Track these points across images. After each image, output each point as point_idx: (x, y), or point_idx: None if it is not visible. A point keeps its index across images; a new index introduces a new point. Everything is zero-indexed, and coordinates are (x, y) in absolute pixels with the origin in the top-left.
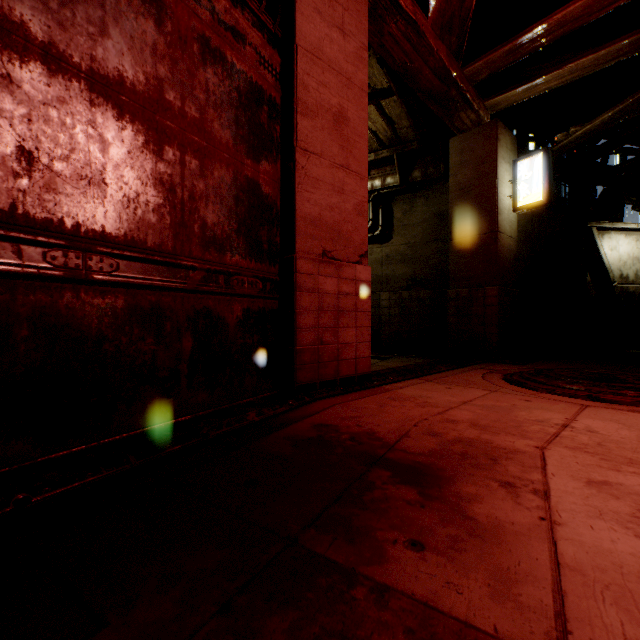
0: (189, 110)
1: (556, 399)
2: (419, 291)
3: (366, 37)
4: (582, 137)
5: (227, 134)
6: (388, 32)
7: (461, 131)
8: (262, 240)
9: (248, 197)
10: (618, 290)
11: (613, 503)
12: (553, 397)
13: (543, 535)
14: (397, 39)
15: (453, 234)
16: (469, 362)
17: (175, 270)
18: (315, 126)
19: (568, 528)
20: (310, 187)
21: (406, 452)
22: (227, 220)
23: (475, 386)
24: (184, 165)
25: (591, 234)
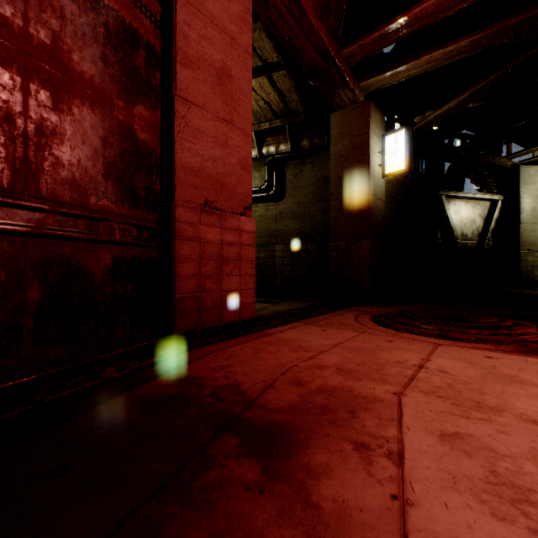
0: (36, 33)
1: (414, 338)
2: (307, 244)
3: (251, 3)
4: (435, 120)
5: (91, 70)
6: (273, 5)
7: (341, 107)
8: (138, 186)
9: (120, 140)
10: (460, 245)
11: (466, 464)
12: (412, 337)
13: (394, 526)
14: (282, 13)
15: (334, 195)
16: (346, 305)
17: (13, 211)
18: (197, 78)
19: (422, 510)
20: (191, 137)
21: (265, 409)
22: (91, 161)
23: (347, 328)
24: (28, 93)
25: (441, 200)
